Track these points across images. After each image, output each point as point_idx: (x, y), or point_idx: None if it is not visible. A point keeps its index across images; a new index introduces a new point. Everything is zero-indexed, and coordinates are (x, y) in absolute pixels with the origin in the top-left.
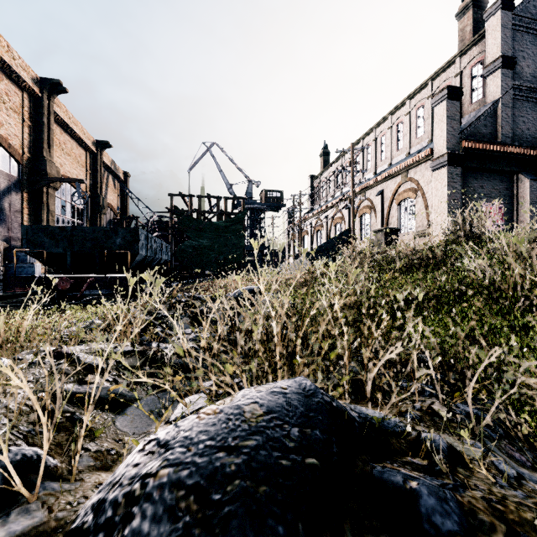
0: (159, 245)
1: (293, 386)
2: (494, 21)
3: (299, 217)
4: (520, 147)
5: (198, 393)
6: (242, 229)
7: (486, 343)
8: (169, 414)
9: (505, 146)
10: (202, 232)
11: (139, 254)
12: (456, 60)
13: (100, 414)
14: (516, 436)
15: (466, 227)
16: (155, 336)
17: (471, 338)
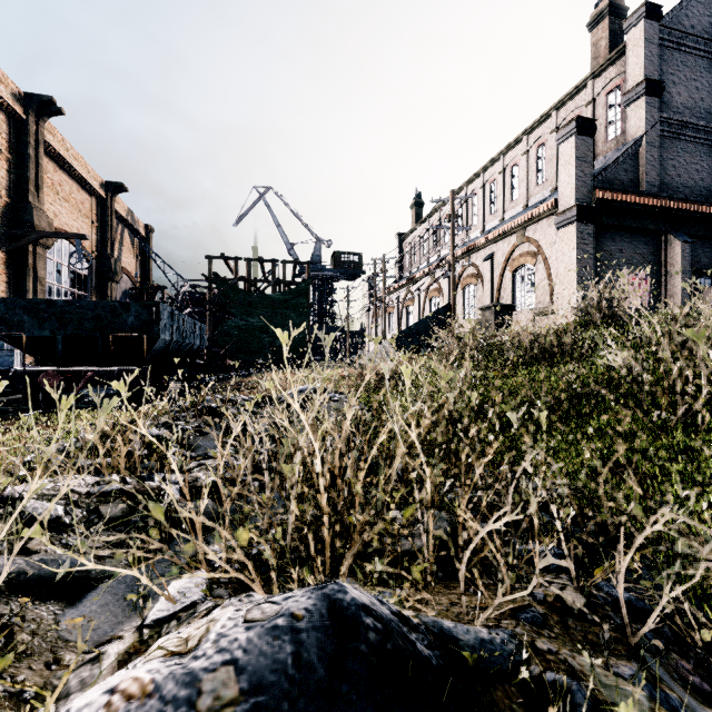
0: (190, 326)
1: (316, 610)
2: (636, 33)
3: (383, 289)
4: (669, 199)
5: (198, 572)
6: (306, 304)
7: (634, 472)
8: (147, 608)
9: (650, 197)
10: (252, 307)
11: (160, 339)
12: (587, 84)
13: (35, 609)
14: (691, 642)
15: (602, 305)
16: (165, 461)
17: (614, 464)
